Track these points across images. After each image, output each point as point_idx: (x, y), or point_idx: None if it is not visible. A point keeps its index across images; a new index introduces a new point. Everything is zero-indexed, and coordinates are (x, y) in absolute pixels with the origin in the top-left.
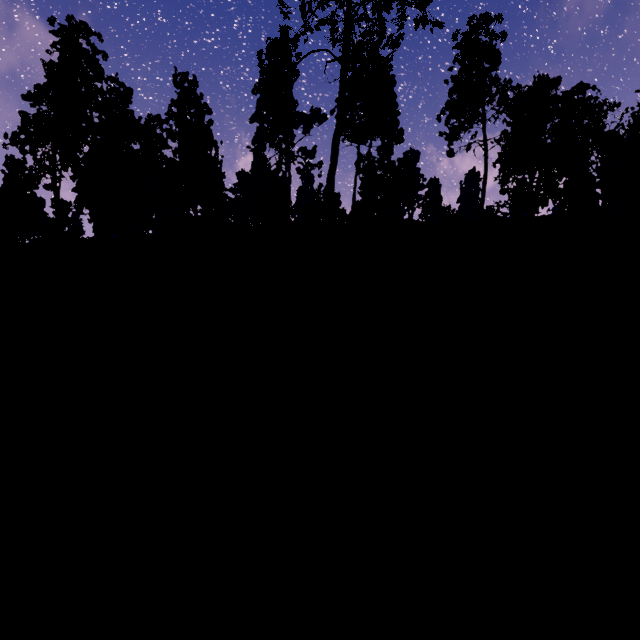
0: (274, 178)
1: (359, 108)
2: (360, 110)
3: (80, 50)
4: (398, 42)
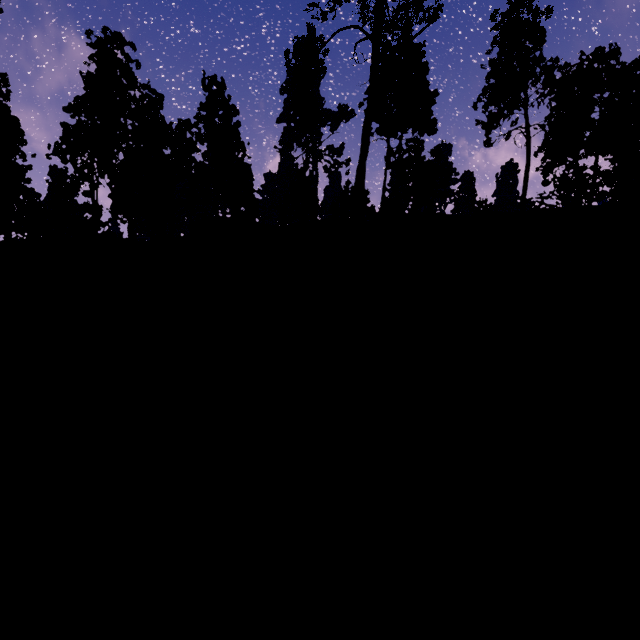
0: (301, 177)
1: (389, 99)
2: (390, 101)
3: (115, 60)
4: (437, 13)
